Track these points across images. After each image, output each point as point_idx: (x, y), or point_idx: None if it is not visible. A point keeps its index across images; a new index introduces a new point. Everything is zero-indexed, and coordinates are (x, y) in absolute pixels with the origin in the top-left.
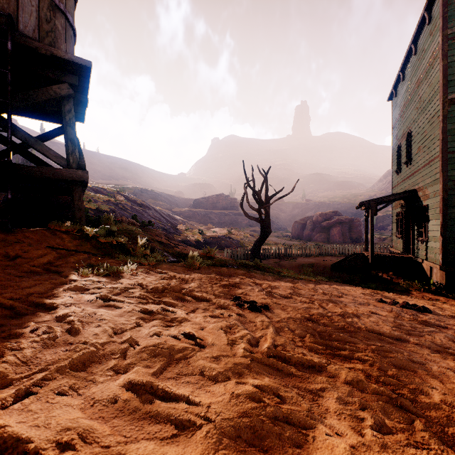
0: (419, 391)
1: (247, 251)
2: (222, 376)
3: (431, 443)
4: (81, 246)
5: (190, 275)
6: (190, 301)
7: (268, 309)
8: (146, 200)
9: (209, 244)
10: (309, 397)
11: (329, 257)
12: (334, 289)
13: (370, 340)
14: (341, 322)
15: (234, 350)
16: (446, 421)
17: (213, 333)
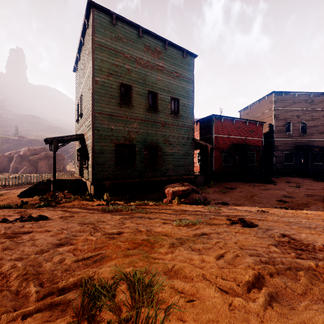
0: None
1: None
2: None
3: None
4: None
5: None
6: None
7: None
8: None
9: None
10: None
11: (26, 185)
12: None
13: None
14: None
15: None
16: None
17: None
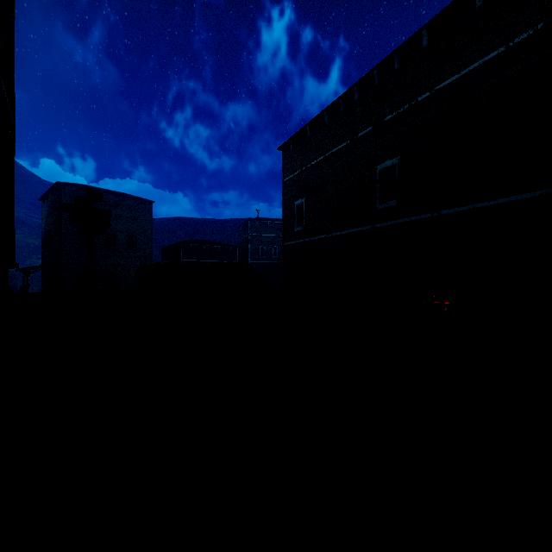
0: None
1: None
2: None
3: None
4: None
5: None
6: None
7: None
8: None
9: None
10: None
11: None
12: None
13: None
14: None
15: None
16: None
17: None
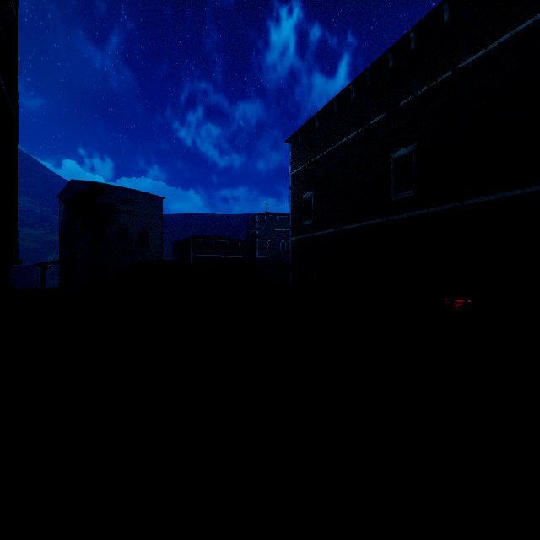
0: None
1: None
2: None
3: None
4: None
5: None
6: None
7: None
8: None
9: None
10: None
11: None
12: None
13: None
14: None
15: None
16: None
17: None
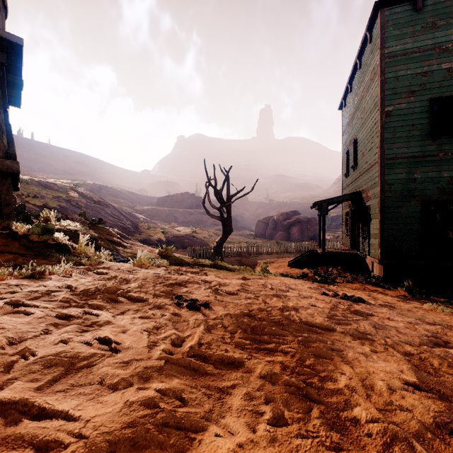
0: (329, 378)
1: (210, 249)
2: (124, 383)
3: (320, 430)
4: (6, 245)
5: (135, 275)
6: (124, 303)
7: (208, 307)
8: (105, 198)
9: (172, 243)
10: (216, 395)
11: (288, 254)
12: (284, 284)
13: (300, 331)
14: (278, 316)
15: (151, 352)
16: (343, 405)
17: (135, 335)
